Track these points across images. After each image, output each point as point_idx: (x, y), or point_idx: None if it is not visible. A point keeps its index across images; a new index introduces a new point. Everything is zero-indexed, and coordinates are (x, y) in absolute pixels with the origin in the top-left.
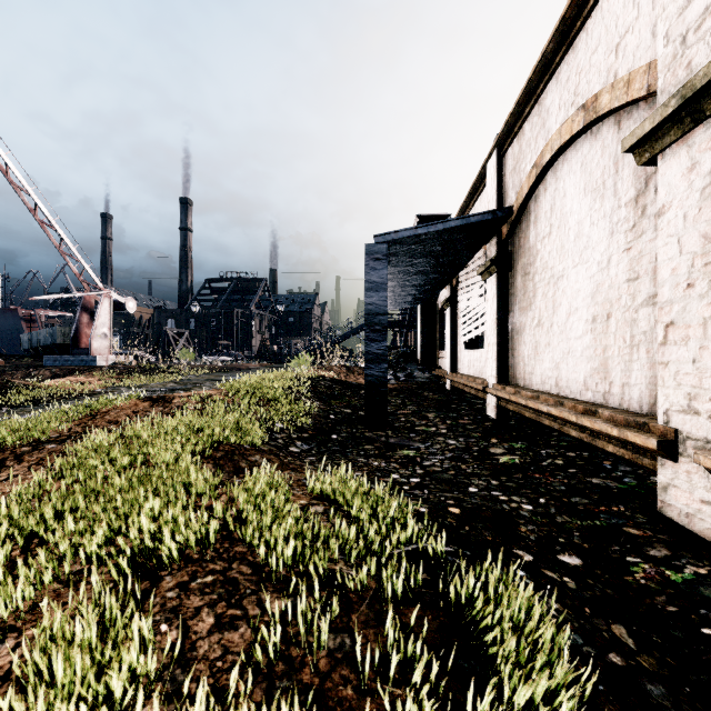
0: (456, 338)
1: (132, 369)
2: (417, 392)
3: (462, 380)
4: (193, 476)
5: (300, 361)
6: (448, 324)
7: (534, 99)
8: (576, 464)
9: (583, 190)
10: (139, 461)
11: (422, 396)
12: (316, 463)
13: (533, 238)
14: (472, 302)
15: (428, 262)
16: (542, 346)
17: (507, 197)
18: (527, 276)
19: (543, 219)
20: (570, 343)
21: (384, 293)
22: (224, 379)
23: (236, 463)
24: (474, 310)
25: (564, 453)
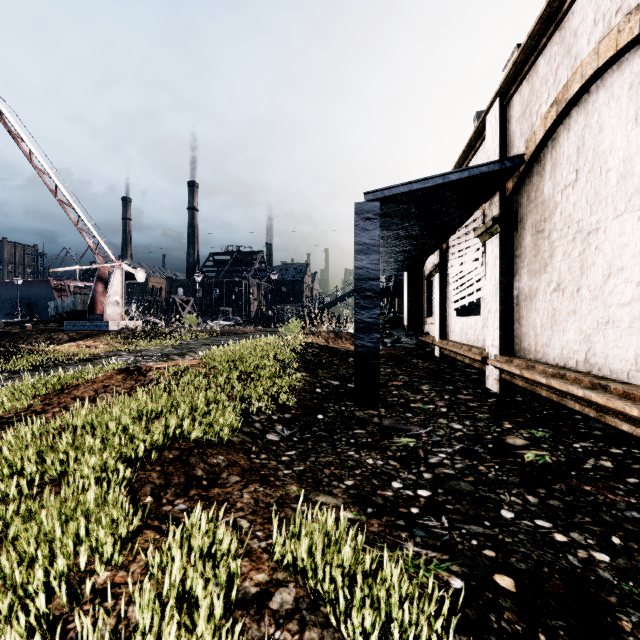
0: (445, 304)
1: (137, 334)
2: (405, 359)
3: (455, 348)
4: (82, 534)
5: (291, 326)
6: (437, 291)
7: (555, 24)
8: (632, 469)
9: (634, 118)
10: (36, 485)
11: (412, 363)
12: (295, 465)
13: (550, 189)
14: (466, 267)
15: (420, 225)
16: (563, 313)
17: (512, 148)
18: (539, 233)
19: (565, 165)
20: (610, 311)
21: (376, 256)
22: (219, 343)
23: (189, 470)
24: (468, 275)
25: (607, 449)
